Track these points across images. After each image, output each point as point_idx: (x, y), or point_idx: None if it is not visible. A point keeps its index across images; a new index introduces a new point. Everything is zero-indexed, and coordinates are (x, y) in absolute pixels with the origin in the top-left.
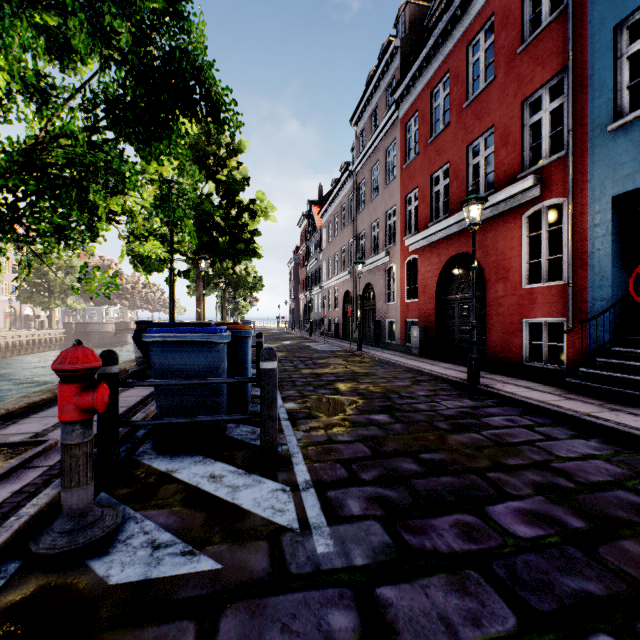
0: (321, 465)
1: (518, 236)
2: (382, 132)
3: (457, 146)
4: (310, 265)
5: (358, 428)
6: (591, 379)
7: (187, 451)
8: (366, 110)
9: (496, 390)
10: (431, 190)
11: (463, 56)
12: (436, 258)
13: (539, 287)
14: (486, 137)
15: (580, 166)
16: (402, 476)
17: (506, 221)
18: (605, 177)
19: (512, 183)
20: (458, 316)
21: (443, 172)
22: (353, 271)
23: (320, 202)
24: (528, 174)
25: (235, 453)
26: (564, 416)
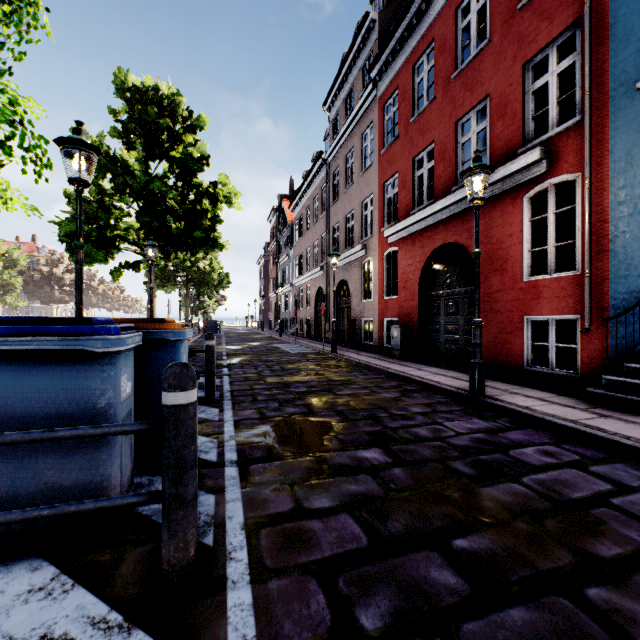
0: (280, 584)
1: (518, 221)
2: (358, 115)
3: (444, 123)
4: (280, 262)
5: (342, 478)
6: (619, 389)
7: (31, 555)
8: (340, 93)
9: (509, 404)
10: (413, 175)
11: (451, 21)
12: (419, 250)
13: (545, 279)
14: (478, 110)
15: (599, 133)
16: (436, 611)
17: (503, 204)
18: (633, 144)
19: (511, 160)
20: (444, 314)
21: (427, 154)
22: (326, 267)
23: (291, 196)
24: (531, 148)
25: (123, 556)
26: (616, 445)
